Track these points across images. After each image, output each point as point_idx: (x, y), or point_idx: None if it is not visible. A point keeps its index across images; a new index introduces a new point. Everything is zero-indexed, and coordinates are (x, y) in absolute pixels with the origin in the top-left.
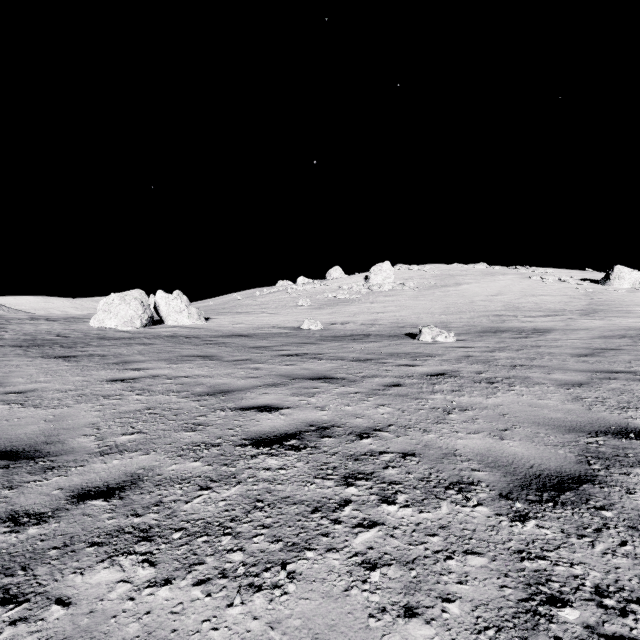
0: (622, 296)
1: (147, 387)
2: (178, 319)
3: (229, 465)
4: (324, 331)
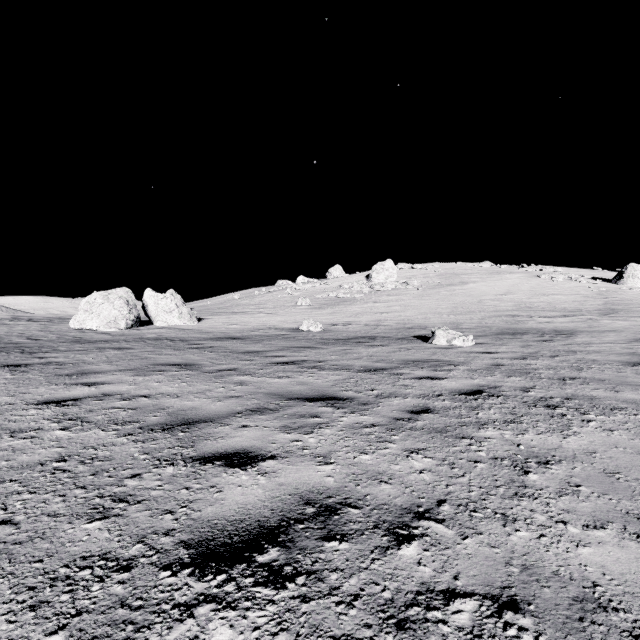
0: (638, 295)
1: (85, 414)
2: (168, 319)
3: None
4: (325, 333)
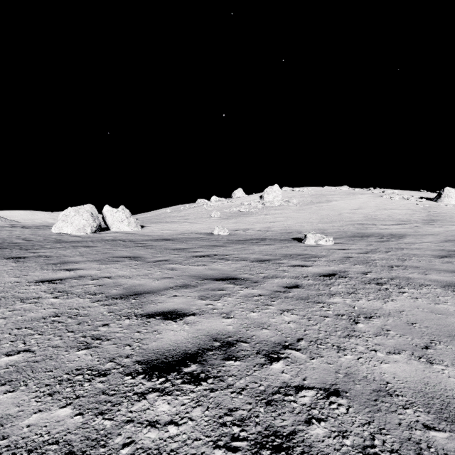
0: (451, 210)
1: (68, 288)
2: (120, 227)
3: (105, 415)
4: (230, 236)
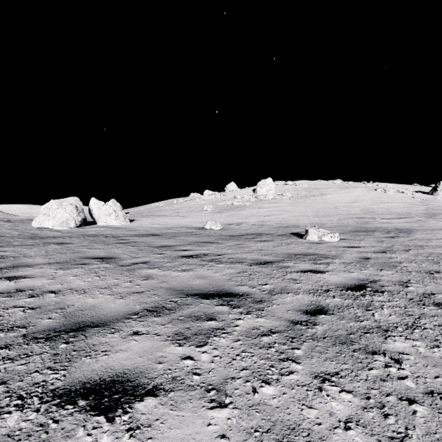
0: None
1: None
2: (107, 220)
3: None
4: (223, 230)
